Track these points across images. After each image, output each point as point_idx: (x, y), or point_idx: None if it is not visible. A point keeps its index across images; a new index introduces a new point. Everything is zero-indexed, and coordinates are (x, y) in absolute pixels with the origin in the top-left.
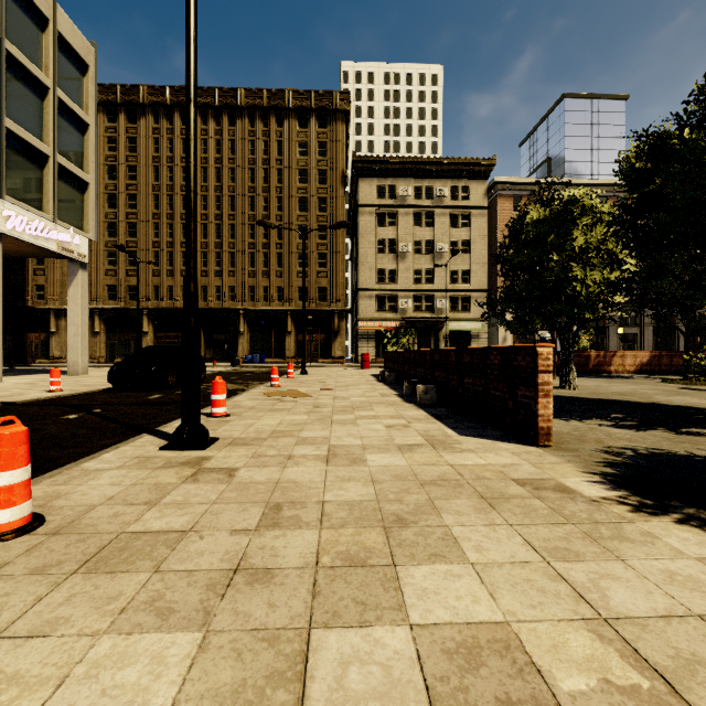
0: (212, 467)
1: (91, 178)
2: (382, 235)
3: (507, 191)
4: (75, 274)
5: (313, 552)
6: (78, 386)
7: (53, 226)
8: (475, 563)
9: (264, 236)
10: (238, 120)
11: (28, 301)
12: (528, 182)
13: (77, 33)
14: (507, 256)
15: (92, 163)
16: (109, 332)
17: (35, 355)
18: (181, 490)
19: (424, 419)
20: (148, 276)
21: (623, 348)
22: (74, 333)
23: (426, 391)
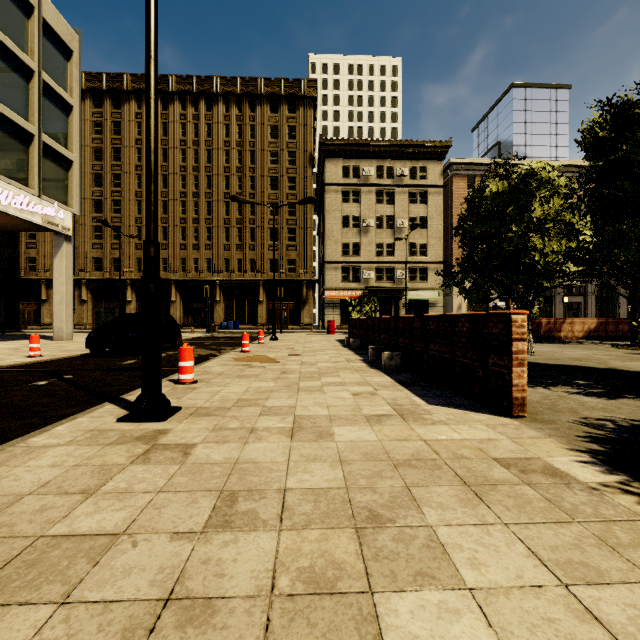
0: (167, 442)
1: (74, 156)
2: (346, 211)
3: (462, 171)
4: (60, 246)
5: (269, 568)
6: (59, 352)
7: (38, 201)
8: (474, 588)
9: (238, 212)
10: (214, 106)
11: (20, 272)
12: (481, 163)
13: (62, 20)
14: (467, 228)
15: (76, 143)
16: (96, 301)
17: (28, 322)
18: (127, 473)
19: (390, 386)
20: (131, 249)
21: (568, 315)
22: (59, 301)
23: (391, 357)
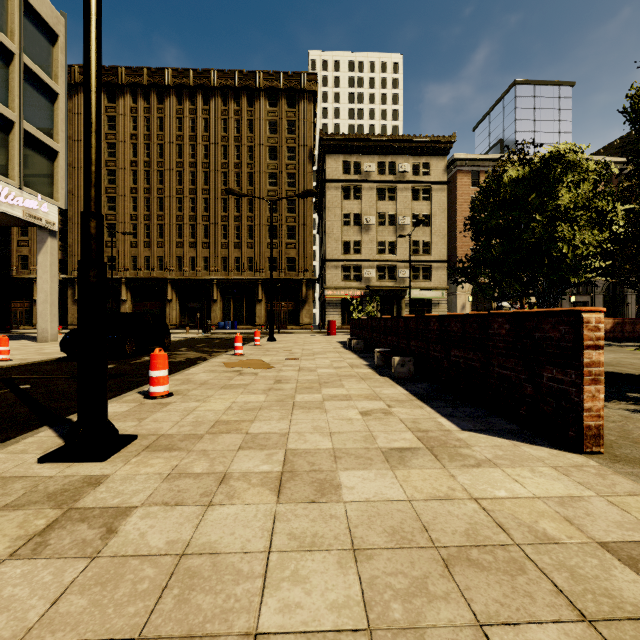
0: (91, 505)
1: (60, 146)
2: (347, 209)
3: (466, 167)
4: (44, 241)
5: None
6: (34, 355)
7: (19, 193)
8: None
9: (236, 210)
10: (212, 100)
11: (12, 271)
12: (486, 158)
13: (46, 2)
14: (481, 219)
15: (61, 132)
16: None
17: (20, 322)
18: None
19: (406, 401)
20: (126, 247)
21: None
22: (43, 300)
23: (402, 363)
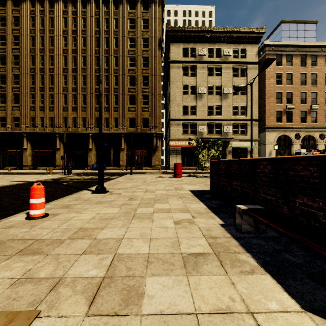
0: None
1: None
2: (186, 82)
3: (272, 51)
4: None
5: None
6: None
7: None
8: None
9: (105, 83)
10: (88, 4)
11: None
12: (288, 44)
13: None
14: None
15: None
16: (2, 149)
17: None
18: None
19: None
20: (27, 110)
21: None
22: None
23: None
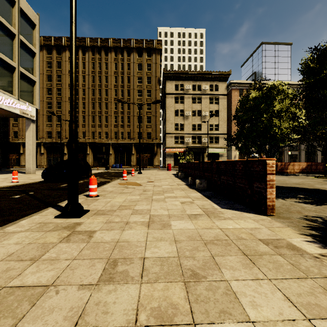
0: (80, 230)
1: (37, 79)
2: (177, 108)
3: (236, 87)
4: (29, 125)
5: (134, 308)
6: (28, 180)
7: (18, 102)
8: (255, 321)
9: (121, 108)
10: (109, 53)
11: (9, 139)
12: (246, 83)
13: (30, 9)
14: (240, 115)
15: (37, 72)
16: (48, 153)
17: (13, 164)
18: (57, 248)
19: (200, 198)
20: (66, 127)
21: (290, 161)
22: (28, 154)
23: (200, 182)
